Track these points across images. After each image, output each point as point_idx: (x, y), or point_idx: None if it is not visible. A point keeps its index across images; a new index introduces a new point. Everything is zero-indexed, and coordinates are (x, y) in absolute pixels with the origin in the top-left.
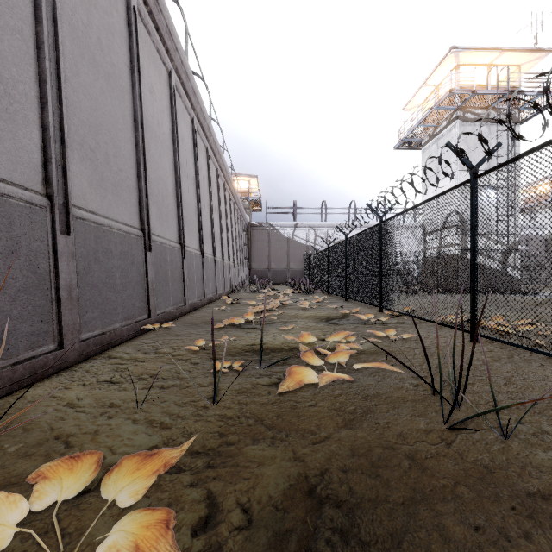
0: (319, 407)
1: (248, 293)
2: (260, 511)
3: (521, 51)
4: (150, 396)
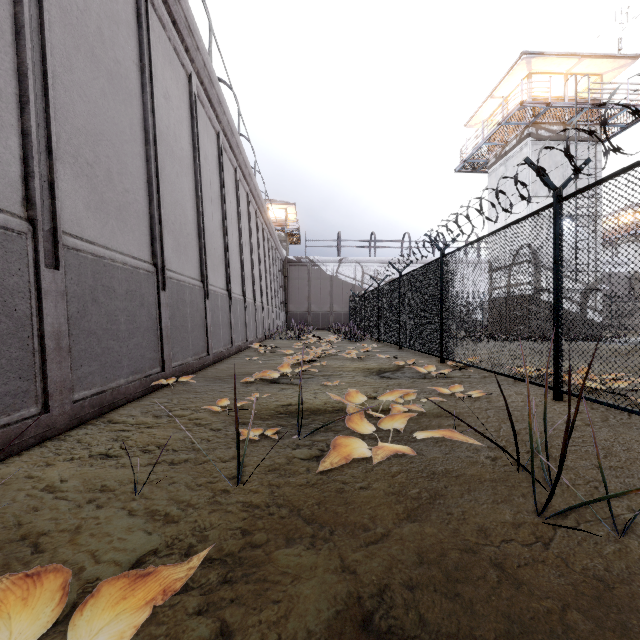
0: (373, 490)
1: (285, 340)
2: None
3: (603, 57)
4: (155, 475)
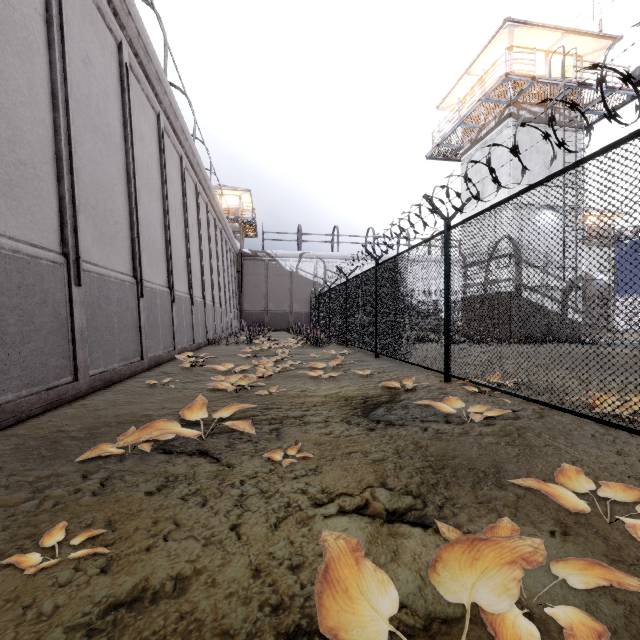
0: None
1: (233, 345)
2: None
3: (586, 35)
4: None
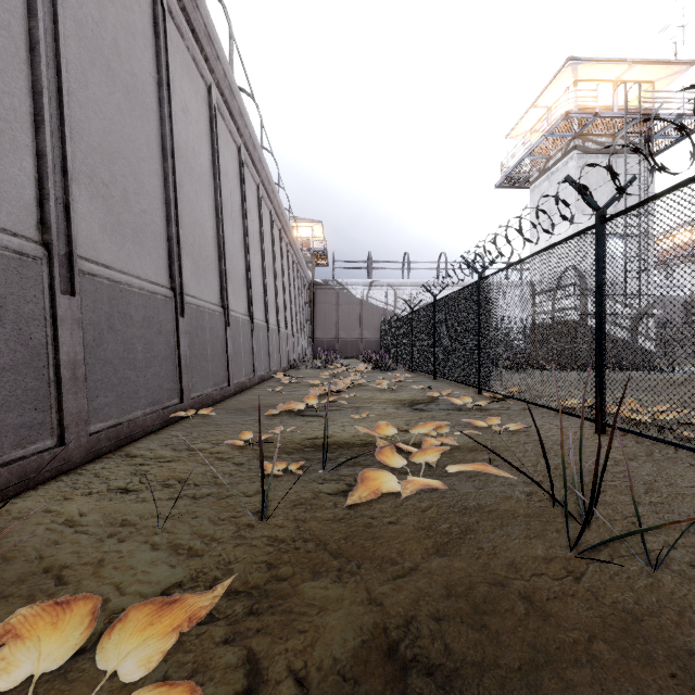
0: (402, 525)
1: (311, 370)
2: (321, 683)
3: (656, 63)
4: (177, 510)
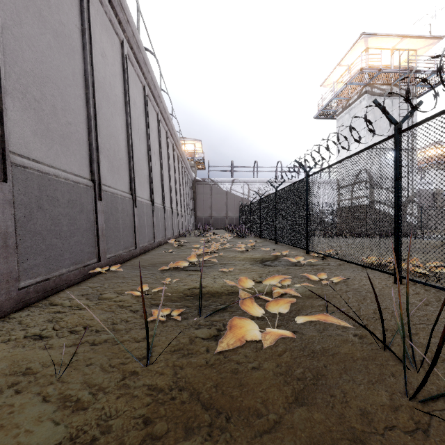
0: (263, 371)
1: (193, 237)
2: None
3: (418, 38)
4: (76, 356)
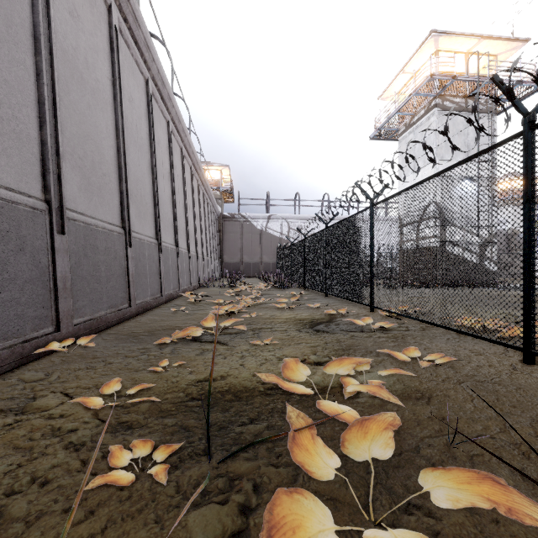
0: None
1: (218, 288)
2: None
3: (499, 39)
4: None
